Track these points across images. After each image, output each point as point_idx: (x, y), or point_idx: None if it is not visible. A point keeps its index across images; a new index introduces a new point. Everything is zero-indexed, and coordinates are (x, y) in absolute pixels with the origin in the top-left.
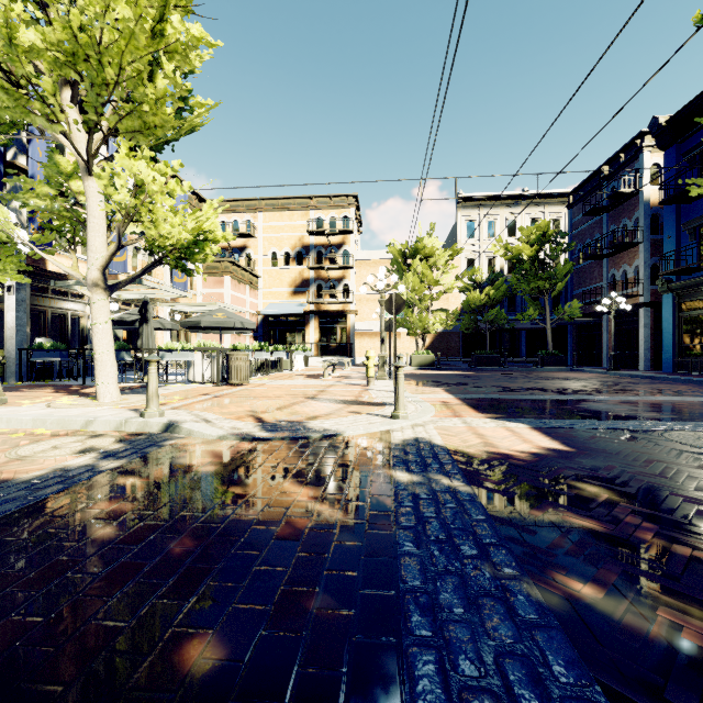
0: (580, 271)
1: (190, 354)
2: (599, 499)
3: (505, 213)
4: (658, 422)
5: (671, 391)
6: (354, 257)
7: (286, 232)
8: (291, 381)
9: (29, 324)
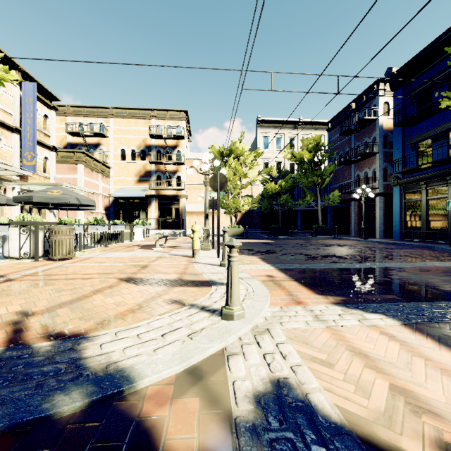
0: (336, 173)
1: (2, 228)
2: None
3: (288, 133)
4: None
5: (427, 256)
6: (185, 156)
7: (132, 134)
8: (122, 253)
9: None
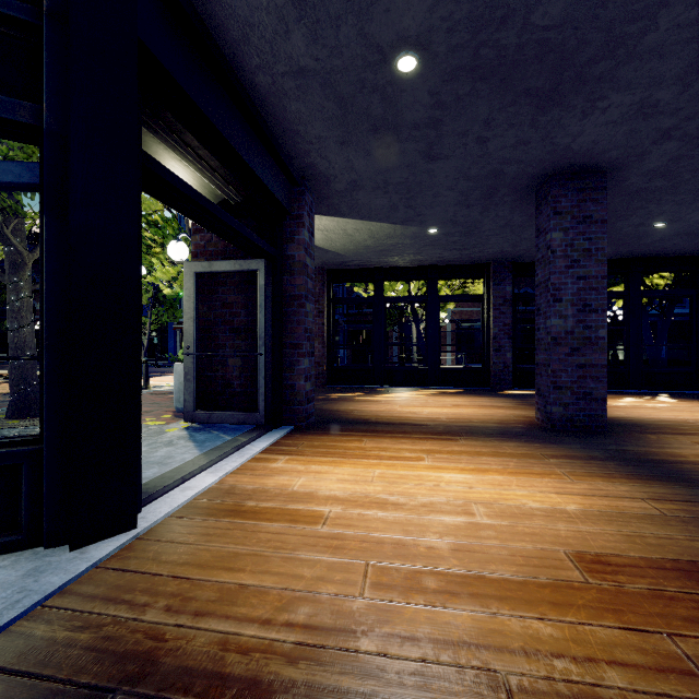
0: None
1: None
2: None
3: None
4: None
5: None
6: None
7: None
8: None
9: None
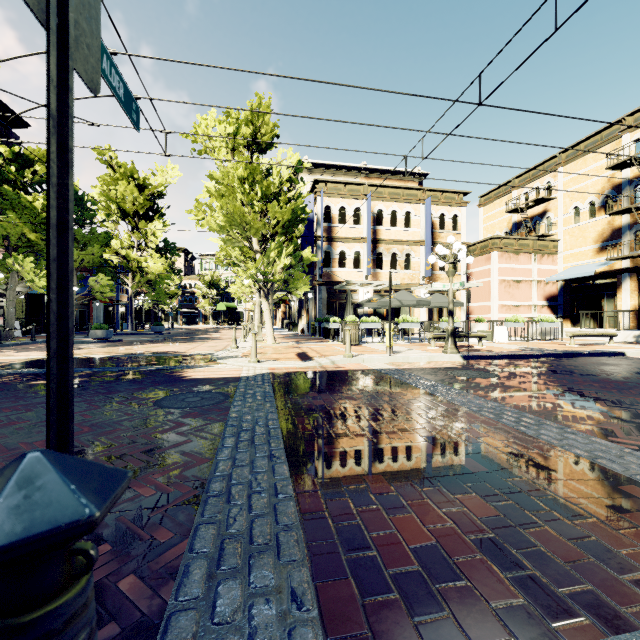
0: None
1: (335, 324)
2: (123, 376)
3: None
4: (268, 398)
5: None
6: None
7: (589, 178)
8: None
9: (325, 309)
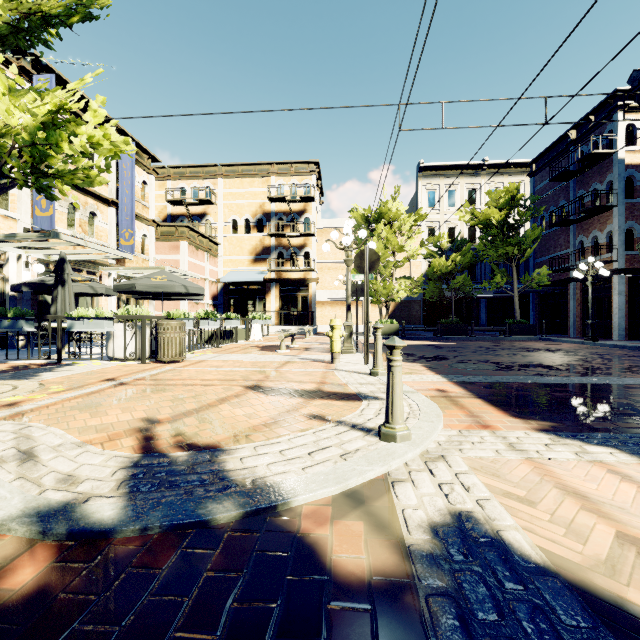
0: (543, 239)
1: (107, 323)
2: None
3: (466, 183)
4: None
5: None
6: (315, 224)
7: (246, 199)
8: (240, 356)
9: None
